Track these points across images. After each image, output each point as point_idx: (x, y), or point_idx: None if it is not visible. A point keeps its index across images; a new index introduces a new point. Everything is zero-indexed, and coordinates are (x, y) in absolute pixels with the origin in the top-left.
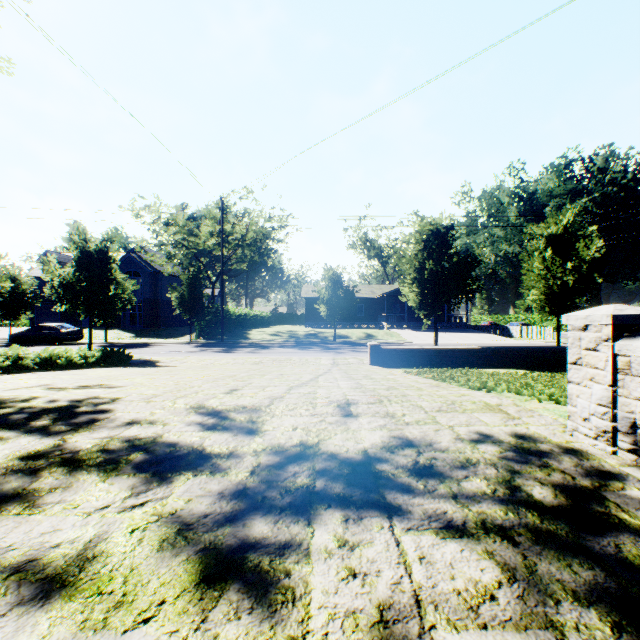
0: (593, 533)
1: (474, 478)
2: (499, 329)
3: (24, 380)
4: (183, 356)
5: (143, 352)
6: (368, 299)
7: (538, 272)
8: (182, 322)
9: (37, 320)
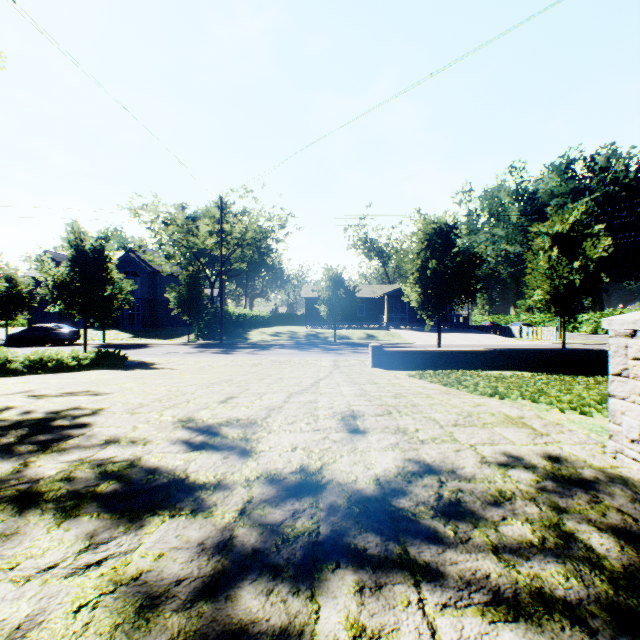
0: None
1: (514, 520)
2: (501, 329)
3: (8, 385)
4: (181, 357)
5: (140, 353)
6: (369, 299)
7: (543, 272)
8: (181, 322)
9: (35, 320)
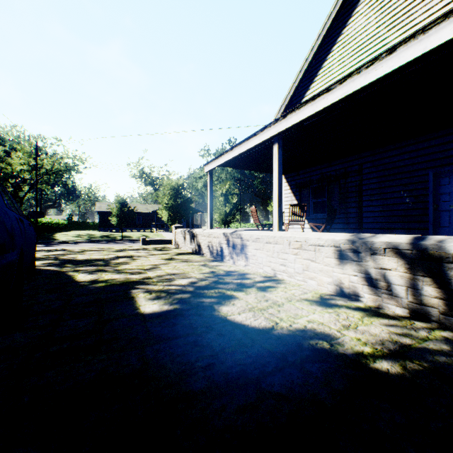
0: (160, 249)
1: (151, 249)
2: None
3: None
4: None
5: None
6: (144, 213)
7: (219, 206)
8: None
9: None
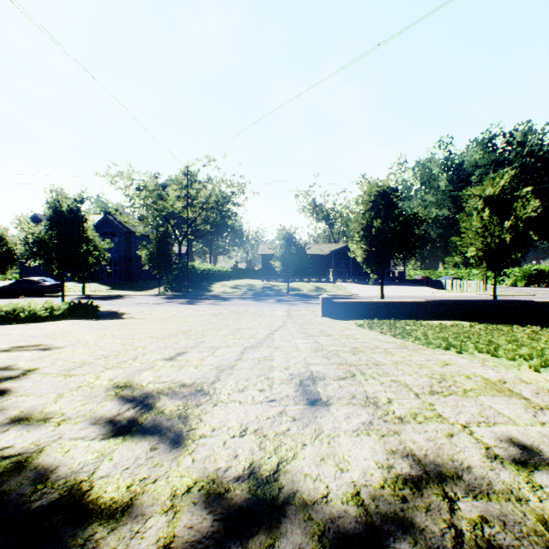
0: None
1: None
2: (433, 282)
3: None
4: (149, 308)
5: (114, 304)
6: (317, 256)
7: (476, 230)
8: (153, 276)
9: (26, 274)
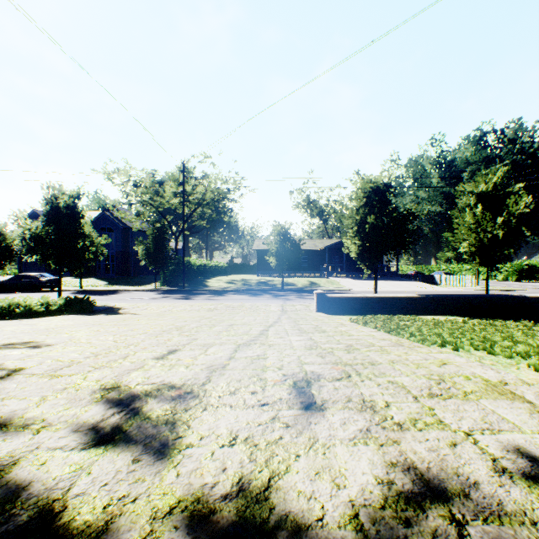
0: None
1: None
2: (425, 277)
3: None
4: (145, 303)
5: (110, 299)
6: (311, 251)
7: (468, 226)
8: (150, 271)
9: (25, 270)
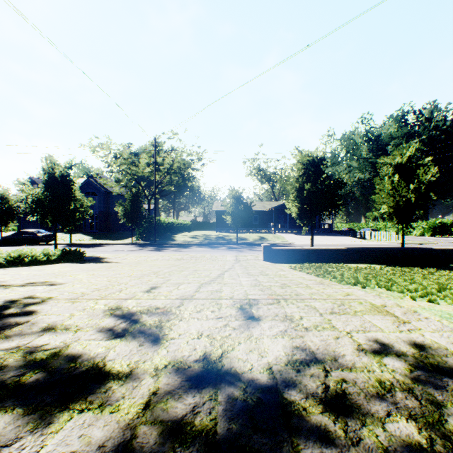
0: None
1: (398, 416)
2: (355, 233)
3: None
4: (125, 254)
5: (96, 250)
6: (261, 211)
7: (387, 192)
8: (127, 228)
9: (23, 227)
